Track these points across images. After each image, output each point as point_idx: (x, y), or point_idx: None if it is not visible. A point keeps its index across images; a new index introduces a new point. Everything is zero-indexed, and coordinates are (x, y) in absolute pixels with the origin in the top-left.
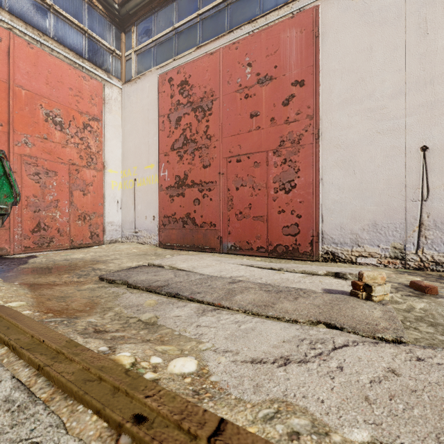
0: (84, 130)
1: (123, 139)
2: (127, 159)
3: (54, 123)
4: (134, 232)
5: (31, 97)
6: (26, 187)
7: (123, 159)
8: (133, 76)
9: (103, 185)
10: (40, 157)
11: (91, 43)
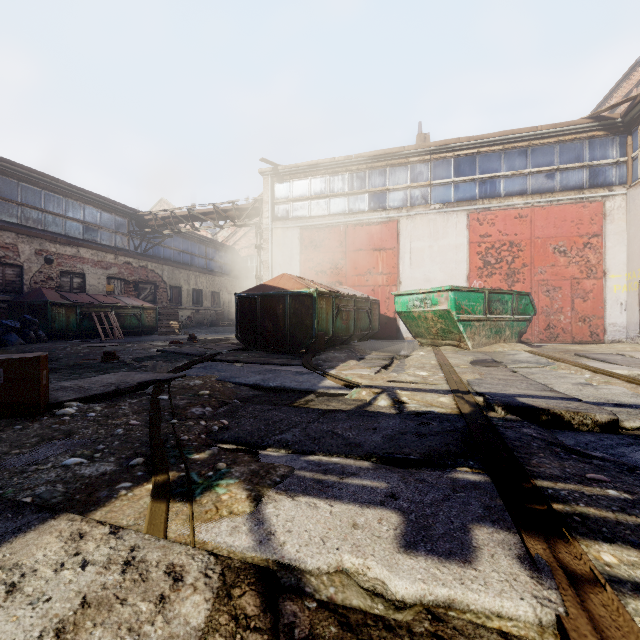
0: (584, 248)
1: (628, 243)
2: (632, 261)
3: (559, 253)
4: (638, 334)
5: (544, 241)
6: (540, 301)
7: (627, 262)
8: (639, 177)
9: (602, 291)
10: (549, 279)
11: (592, 171)
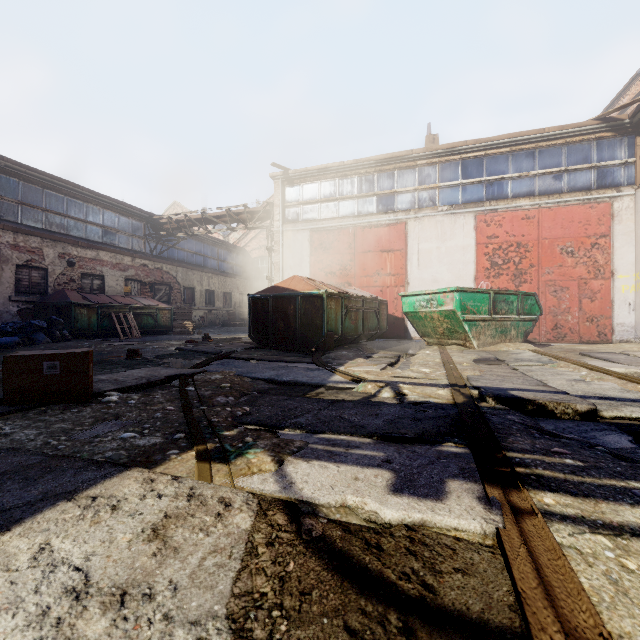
0: (592, 249)
1: (636, 243)
2: (639, 262)
3: (566, 253)
4: None
5: (551, 242)
6: (548, 301)
7: (635, 262)
8: None
9: (610, 291)
10: (557, 279)
11: (600, 171)
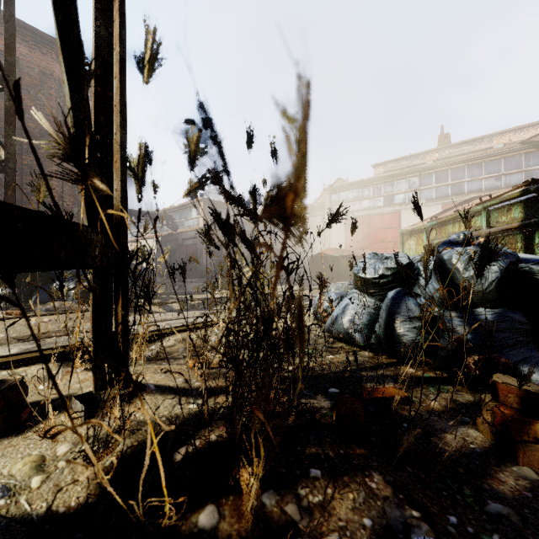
0: None
1: None
2: None
3: None
4: None
5: None
6: None
7: None
8: None
9: None
10: None
11: (527, 173)
